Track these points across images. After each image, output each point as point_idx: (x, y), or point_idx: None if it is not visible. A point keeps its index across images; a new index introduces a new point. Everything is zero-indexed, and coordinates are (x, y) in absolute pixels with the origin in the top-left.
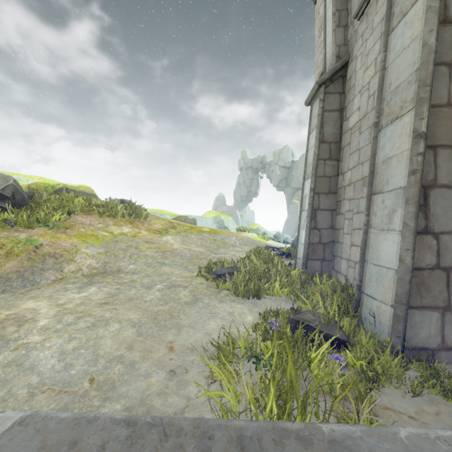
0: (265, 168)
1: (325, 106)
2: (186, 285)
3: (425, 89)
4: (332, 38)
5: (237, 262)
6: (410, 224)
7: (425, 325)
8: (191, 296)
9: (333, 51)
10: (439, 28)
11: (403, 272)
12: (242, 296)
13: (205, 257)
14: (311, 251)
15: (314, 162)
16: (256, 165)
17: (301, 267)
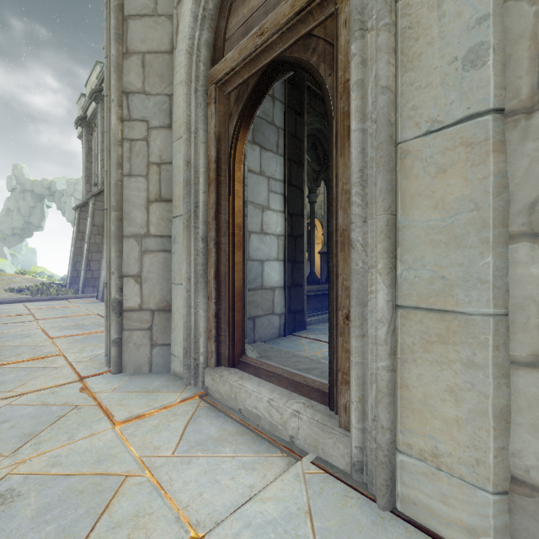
0: (54, 196)
1: (81, 216)
2: (3, 294)
3: (89, 240)
4: (85, 187)
5: (30, 287)
6: (85, 268)
7: (89, 290)
8: (10, 296)
9: (85, 193)
10: (93, 227)
11: (83, 279)
12: (35, 295)
13: (3, 287)
14: (74, 280)
15: (75, 241)
16: (39, 190)
17: (68, 287)
